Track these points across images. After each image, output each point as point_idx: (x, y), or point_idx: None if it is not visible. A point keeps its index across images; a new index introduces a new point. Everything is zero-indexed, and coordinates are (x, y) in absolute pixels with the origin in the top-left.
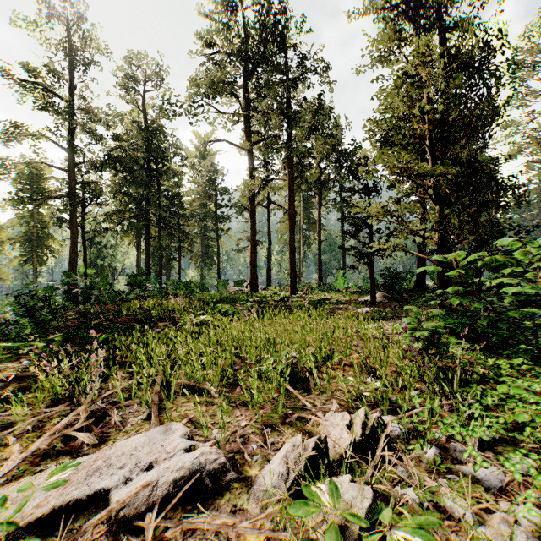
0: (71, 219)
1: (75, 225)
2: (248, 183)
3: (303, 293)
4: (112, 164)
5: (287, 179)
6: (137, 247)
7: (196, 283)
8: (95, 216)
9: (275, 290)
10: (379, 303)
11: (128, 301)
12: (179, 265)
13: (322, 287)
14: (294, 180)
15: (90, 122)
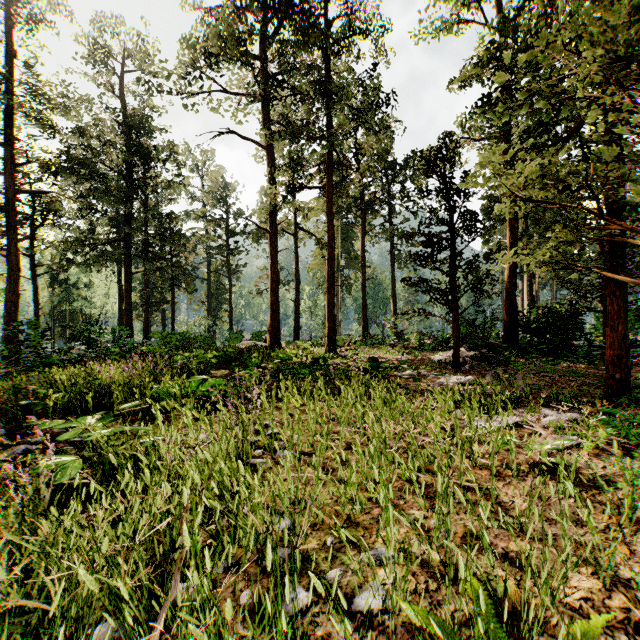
0: (9, 243)
1: (16, 252)
2: (266, 190)
3: (345, 349)
4: (76, 168)
5: (322, 187)
6: (119, 287)
7: (198, 336)
8: (52, 242)
9: (306, 345)
10: (462, 366)
11: (61, 366)
12: (173, 311)
13: (369, 341)
14: (332, 188)
15: (45, 109)
